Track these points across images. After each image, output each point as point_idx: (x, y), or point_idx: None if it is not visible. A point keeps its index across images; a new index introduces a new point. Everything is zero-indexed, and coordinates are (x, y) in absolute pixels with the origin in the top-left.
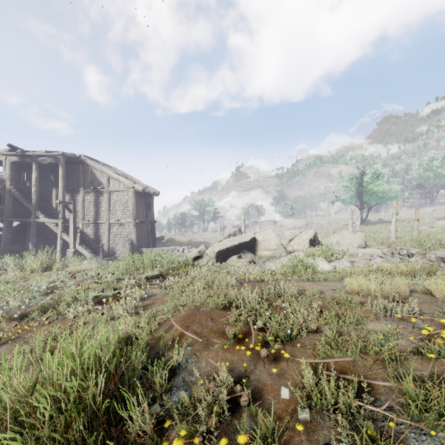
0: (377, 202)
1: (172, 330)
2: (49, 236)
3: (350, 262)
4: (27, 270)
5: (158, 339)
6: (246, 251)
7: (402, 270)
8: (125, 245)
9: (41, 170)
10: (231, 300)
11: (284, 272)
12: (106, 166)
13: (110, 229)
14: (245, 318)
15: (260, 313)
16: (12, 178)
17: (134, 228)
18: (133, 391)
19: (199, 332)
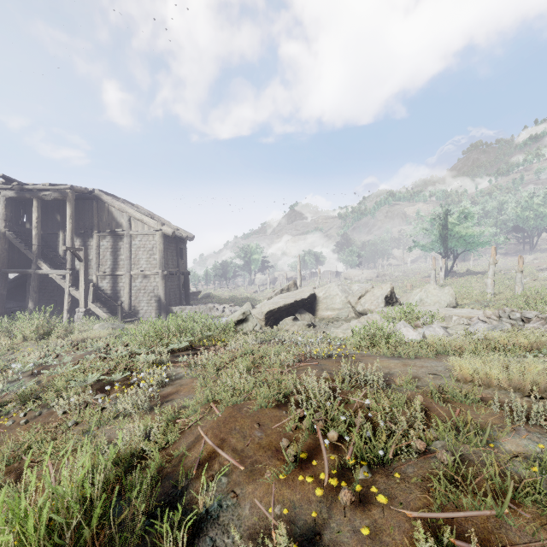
0: (466, 249)
1: (199, 444)
2: (54, 291)
3: (443, 328)
4: (17, 338)
5: (177, 460)
6: (303, 311)
7: (521, 341)
8: (150, 303)
9: (44, 208)
10: (288, 392)
11: (357, 343)
12: (127, 203)
13: (131, 283)
14: (309, 424)
15: (332, 416)
16: (8, 218)
17: (162, 281)
18: None
19: (240, 450)
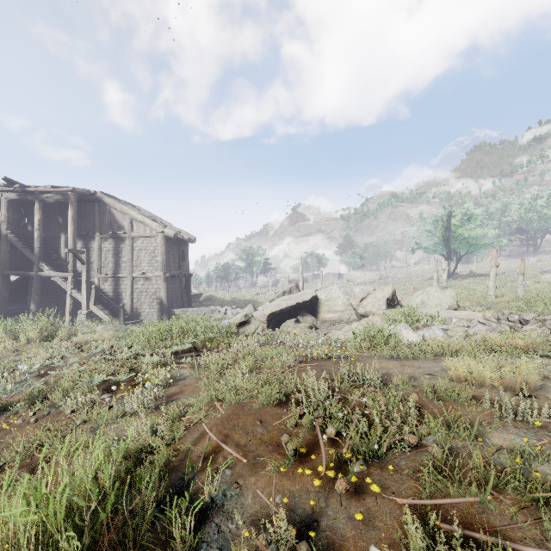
0: (469, 251)
1: (204, 440)
2: (56, 293)
3: (443, 331)
4: (21, 340)
5: (183, 454)
6: (305, 313)
7: (518, 343)
8: (152, 305)
9: (46, 210)
10: (289, 391)
11: (358, 345)
12: (129, 205)
13: (133, 285)
14: (309, 421)
15: (331, 413)
16: (10, 220)
17: (164, 283)
18: (140, 547)
19: (243, 444)
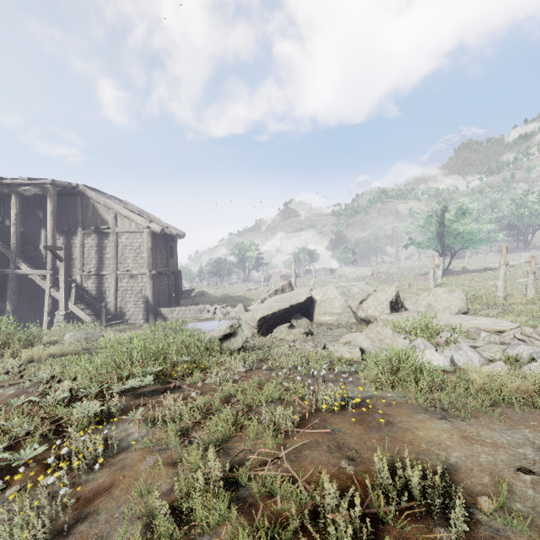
0: (463, 247)
1: None
2: (36, 291)
3: (477, 352)
4: None
5: None
6: (300, 316)
7: None
8: (138, 304)
9: (26, 204)
10: (289, 535)
11: (374, 377)
12: (114, 199)
13: (117, 283)
14: None
15: None
16: None
17: (150, 281)
18: None
19: None
